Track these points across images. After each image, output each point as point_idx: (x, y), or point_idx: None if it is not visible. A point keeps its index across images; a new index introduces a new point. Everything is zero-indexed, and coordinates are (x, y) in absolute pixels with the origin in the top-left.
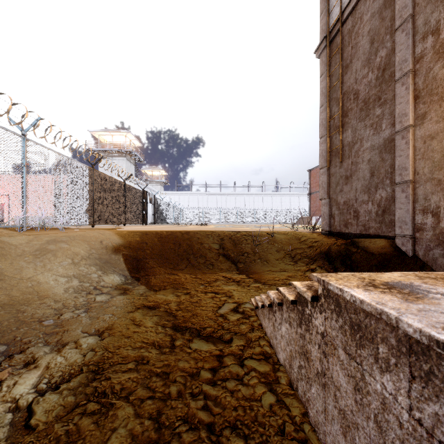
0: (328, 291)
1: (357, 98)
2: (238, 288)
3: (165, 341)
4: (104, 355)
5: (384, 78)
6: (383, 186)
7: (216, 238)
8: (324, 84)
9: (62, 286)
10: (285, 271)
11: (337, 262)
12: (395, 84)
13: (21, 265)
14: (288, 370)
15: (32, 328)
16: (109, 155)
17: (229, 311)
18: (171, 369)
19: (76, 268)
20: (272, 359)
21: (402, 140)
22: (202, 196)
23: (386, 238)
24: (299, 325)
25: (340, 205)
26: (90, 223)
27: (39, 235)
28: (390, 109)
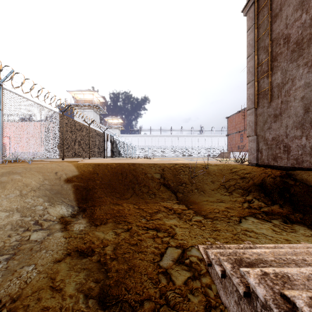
0: None
1: (288, 41)
2: (180, 223)
3: None
4: None
5: None
6: None
7: (158, 170)
8: (251, 36)
9: None
10: (222, 202)
11: (274, 195)
12: None
13: None
14: None
15: None
16: (81, 108)
17: (174, 263)
18: None
19: (22, 201)
20: None
21: None
22: (148, 137)
23: None
24: None
25: (269, 141)
26: (60, 157)
27: None
28: None
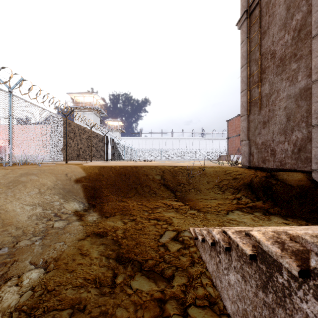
0: None
1: (274, 57)
2: (177, 215)
3: (106, 278)
4: (40, 297)
5: (300, 37)
6: (299, 128)
7: (158, 172)
8: (244, 49)
9: (27, 214)
10: (215, 199)
11: (259, 192)
12: (310, 41)
13: None
14: None
15: None
16: (81, 111)
17: (170, 240)
18: None
19: (41, 197)
20: (217, 305)
21: None
22: (149, 140)
23: (302, 173)
24: (261, 289)
25: (259, 145)
26: (64, 160)
27: (16, 169)
28: (306, 62)
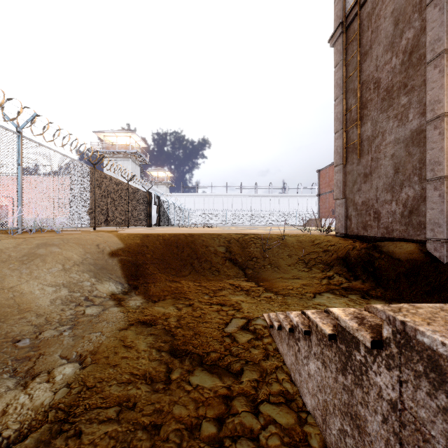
0: (408, 337)
1: (378, 87)
2: (247, 299)
3: (159, 373)
4: (79, 394)
5: (411, 62)
6: (410, 183)
7: (223, 242)
8: (339, 74)
9: (49, 297)
10: (299, 278)
11: (358, 269)
12: (424, 68)
13: (5, 272)
14: (321, 426)
15: (1, 351)
16: (114, 156)
17: (238, 329)
18: (163, 418)
19: (67, 276)
20: (295, 402)
21: (434, 131)
22: (208, 198)
23: (414, 243)
24: (341, 372)
25: (358, 206)
26: (91, 225)
27: (29, 238)
28: (419, 96)
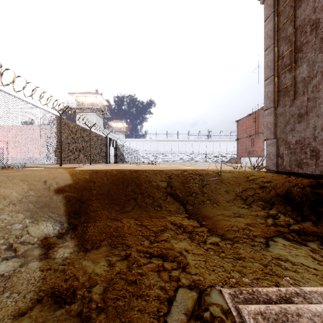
0: None
1: (316, 27)
2: (192, 247)
3: None
4: None
5: None
6: None
7: (164, 178)
8: (269, 26)
9: None
10: (240, 216)
11: (304, 209)
12: None
13: None
14: None
15: None
16: (83, 111)
17: (188, 319)
18: None
19: None
20: None
21: None
22: (154, 142)
23: None
24: None
25: (291, 145)
26: (58, 163)
27: None
28: None
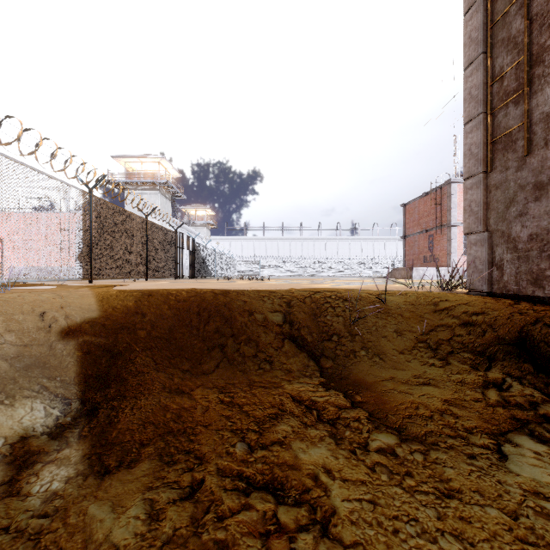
0: None
1: None
2: (340, 462)
3: None
4: None
5: None
6: None
7: (278, 305)
8: (475, 22)
9: None
10: (430, 384)
11: None
12: None
13: None
14: None
15: None
16: (138, 188)
17: None
18: None
19: None
20: None
21: None
22: (260, 242)
23: None
24: None
25: (520, 243)
26: (85, 277)
27: None
28: None
